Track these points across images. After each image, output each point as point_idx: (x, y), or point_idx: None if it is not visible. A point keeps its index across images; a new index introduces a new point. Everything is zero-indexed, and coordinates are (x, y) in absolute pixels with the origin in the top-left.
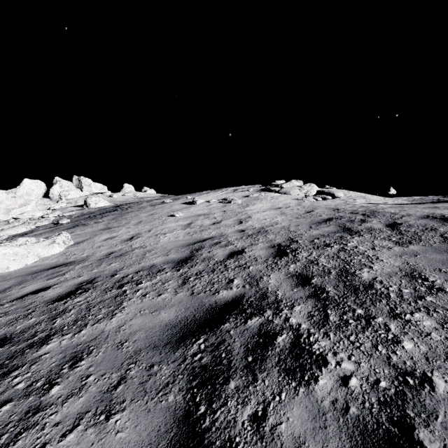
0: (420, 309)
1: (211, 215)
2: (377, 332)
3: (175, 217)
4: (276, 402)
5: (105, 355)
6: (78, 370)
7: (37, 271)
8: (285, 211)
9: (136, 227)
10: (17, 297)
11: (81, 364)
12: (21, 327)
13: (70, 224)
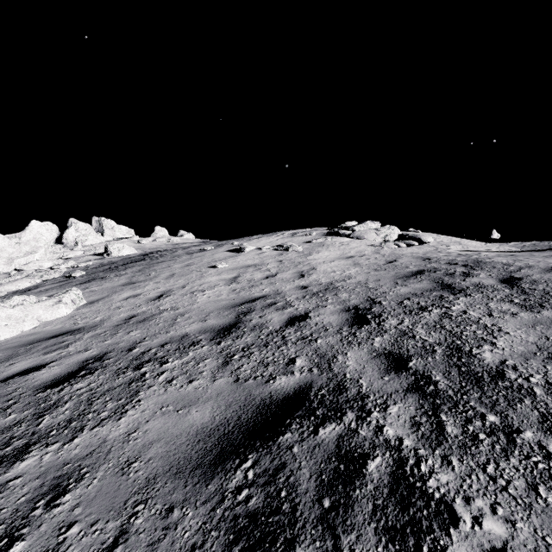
0: None
1: (264, 267)
2: (530, 460)
3: (217, 268)
4: None
5: (101, 486)
6: (58, 512)
7: (34, 341)
8: (360, 260)
9: (167, 282)
10: None
11: (64, 500)
12: None
13: (85, 277)
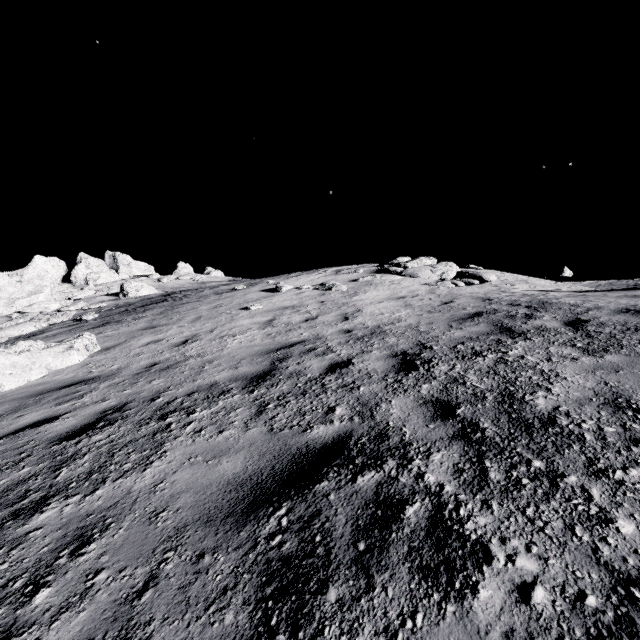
0: (637, 462)
1: (303, 308)
2: (571, 502)
3: (250, 310)
4: (407, 631)
5: (128, 535)
6: (83, 561)
7: (43, 391)
8: (412, 301)
9: (193, 326)
10: (7, 433)
11: (89, 549)
12: (6, 483)
13: (98, 321)
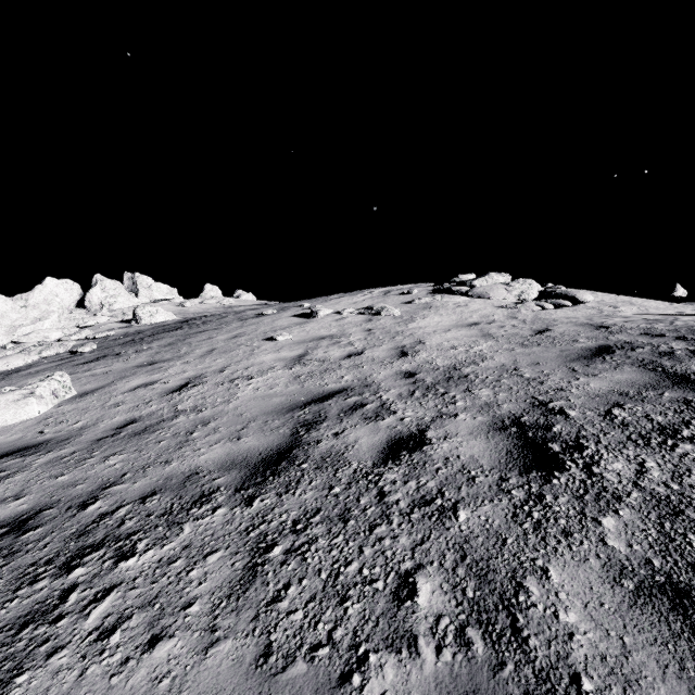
0: None
1: (344, 339)
2: None
3: (276, 341)
4: None
5: None
6: None
7: None
8: (490, 329)
9: (201, 362)
10: None
11: None
12: None
13: (94, 353)
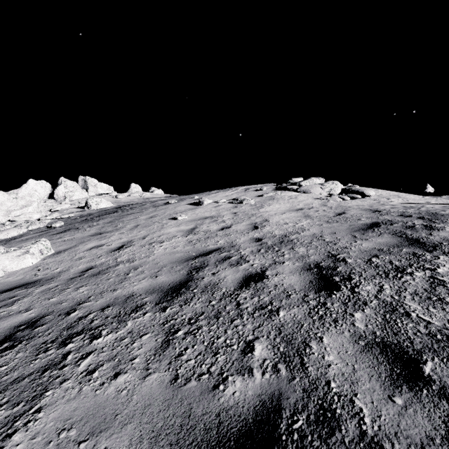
0: None
1: (220, 218)
2: None
3: (177, 220)
4: None
5: None
6: None
7: None
8: (309, 212)
9: (130, 233)
10: None
11: None
12: None
13: (62, 227)
